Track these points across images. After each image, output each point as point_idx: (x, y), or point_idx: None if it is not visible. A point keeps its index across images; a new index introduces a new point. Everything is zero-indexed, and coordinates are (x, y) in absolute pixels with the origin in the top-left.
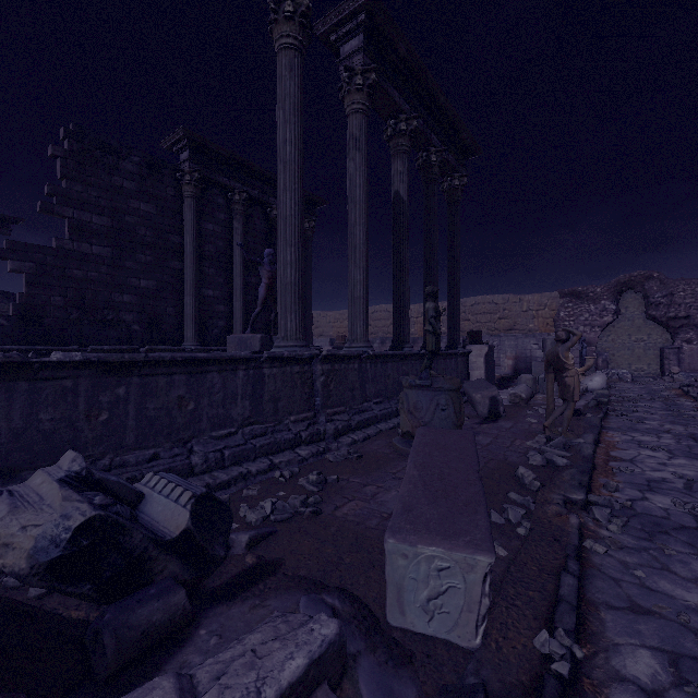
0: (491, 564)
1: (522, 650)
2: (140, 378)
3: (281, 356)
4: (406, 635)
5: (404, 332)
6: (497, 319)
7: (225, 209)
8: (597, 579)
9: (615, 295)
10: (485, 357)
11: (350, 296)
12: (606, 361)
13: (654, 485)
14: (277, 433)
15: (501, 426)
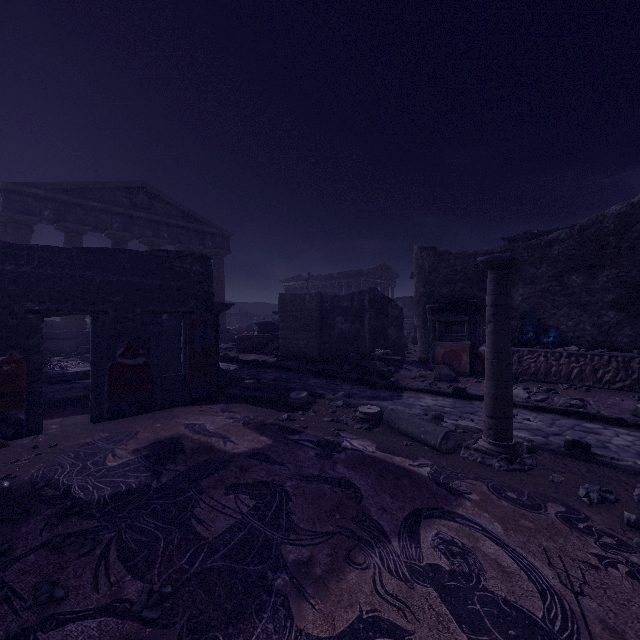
0: None
1: None
2: None
3: None
4: None
5: None
6: None
7: None
8: None
9: None
10: None
11: None
12: None
13: None
14: None
15: None
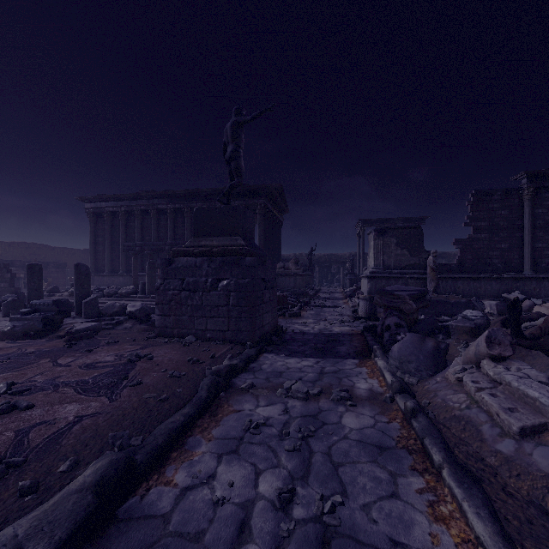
0: None
1: None
2: (522, 282)
3: None
4: None
5: None
6: None
7: None
8: None
9: None
10: None
11: None
12: None
13: None
14: None
15: None
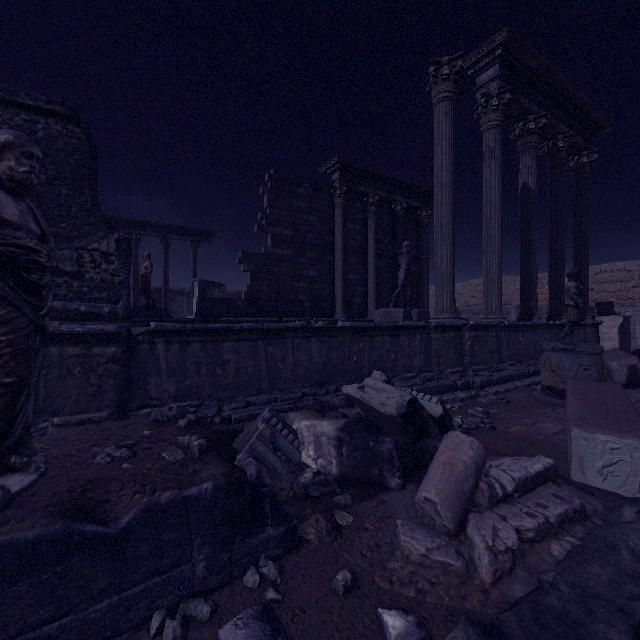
0: None
1: None
2: (369, 338)
3: (443, 325)
4: (586, 486)
5: (532, 305)
6: (631, 287)
7: (362, 211)
8: None
9: None
10: (619, 328)
11: (486, 277)
12: None
13: None
14: (440, 380)
15: None
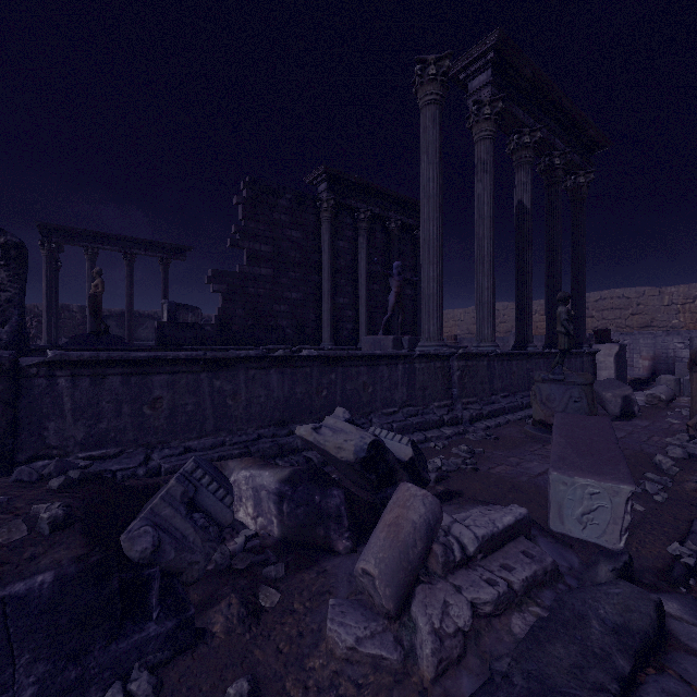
0: (632, 491)
1: (657, 554)
2: (342, 368)
3: (429, 353)
4: (565, 537)
5: (527, 332)
6: (629, 314)
7: (352, 228)
8: None
9: None
10: (616, 356)
11: (478, 301)
12: None
13: None
14: (425, 415)
15: (635, 424)
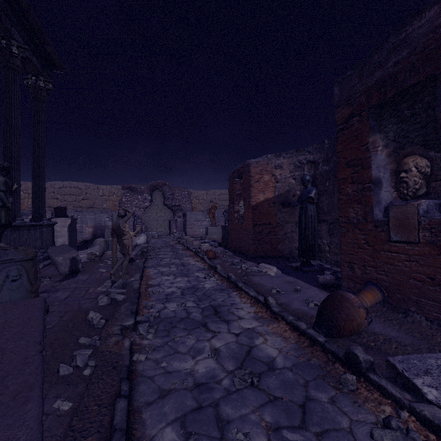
0: None
1: None
2: None
3: None
4: None
5: None
6: (81, 199)
7: None
8: (141, 385)
9: (151, 191)
10: (69, 227)
11: None
12: (147, 227)
13: (169, 297)
14: None
15: (79, 280)
